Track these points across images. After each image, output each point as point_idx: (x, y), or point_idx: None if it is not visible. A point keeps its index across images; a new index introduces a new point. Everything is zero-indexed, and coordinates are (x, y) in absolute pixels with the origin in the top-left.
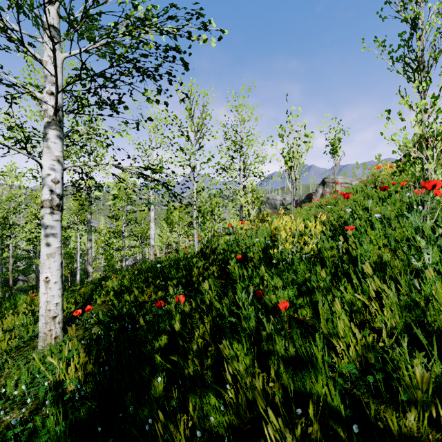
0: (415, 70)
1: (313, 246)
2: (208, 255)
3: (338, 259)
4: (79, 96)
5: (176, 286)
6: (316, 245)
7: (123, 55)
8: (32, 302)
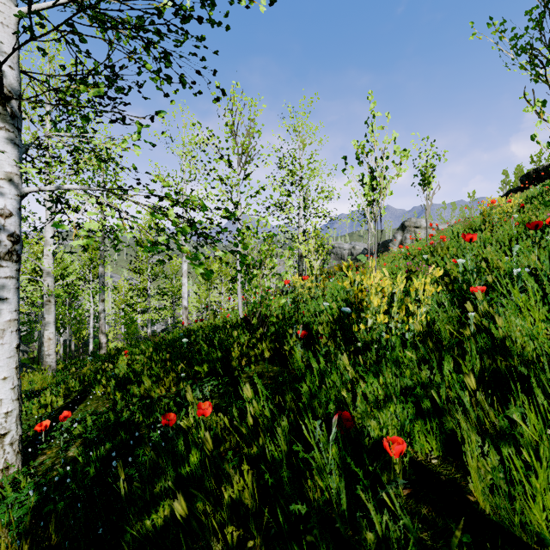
0: (549, 61)
1: (422, 318)
2: (256, 327)
3: (474, 344)
4: (62, 90)
5: (207, 373)
6: (426, 316)
7: (120, 18)
8: None
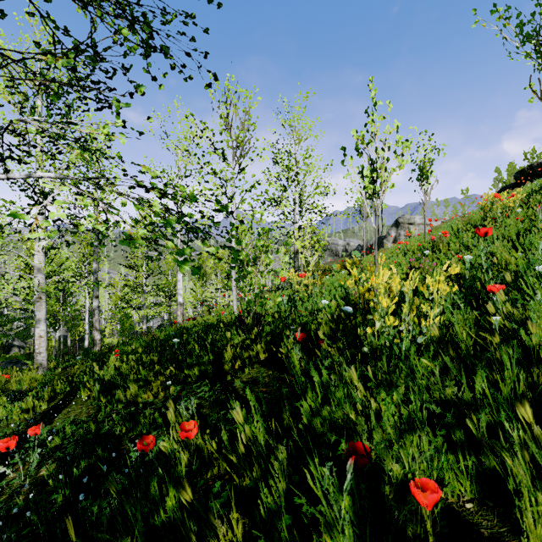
0: None
1: (435, 321)
2: (250, 327)
3: (505, 355)
4: (40, 72)
5: (198, 377)
6: (439, 319)
7: None
8: (3, 386)
